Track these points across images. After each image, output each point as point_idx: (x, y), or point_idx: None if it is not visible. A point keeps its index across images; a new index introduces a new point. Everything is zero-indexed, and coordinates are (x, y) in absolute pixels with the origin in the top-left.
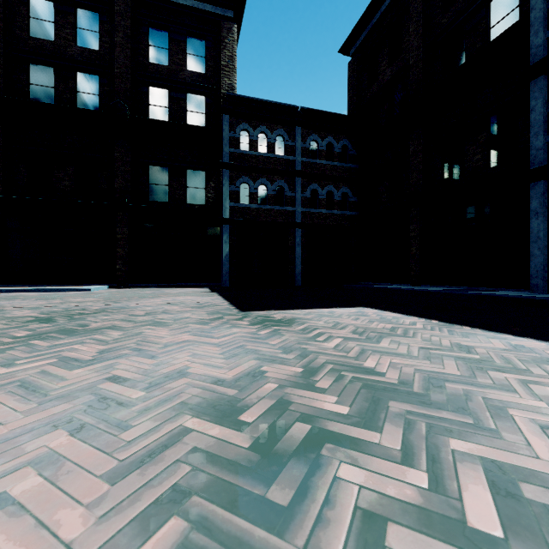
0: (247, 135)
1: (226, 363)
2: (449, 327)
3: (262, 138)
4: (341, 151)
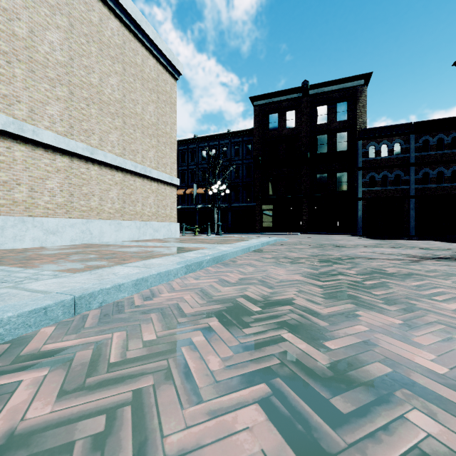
0: (373, 148)
1: (374, 242)
2: (446, 243)
3: (383, 147)
4: (452, 141)
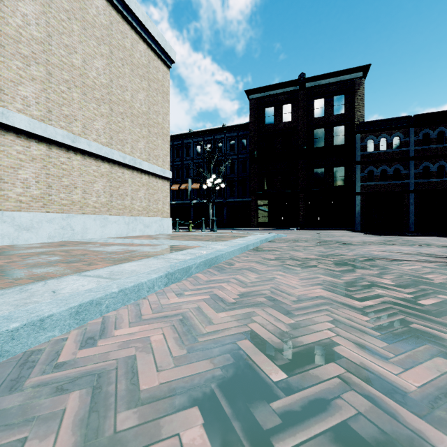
0: (372, 142)
1: (380, 239)
2: None
3: (382, 141)
4: None
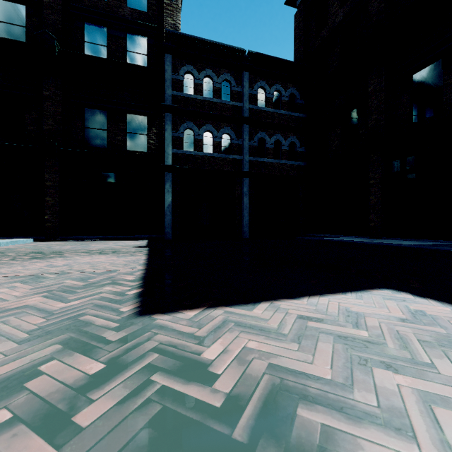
0: (191, 79)
1: None
2: None
3: (207, 82)
4: (289, 100)
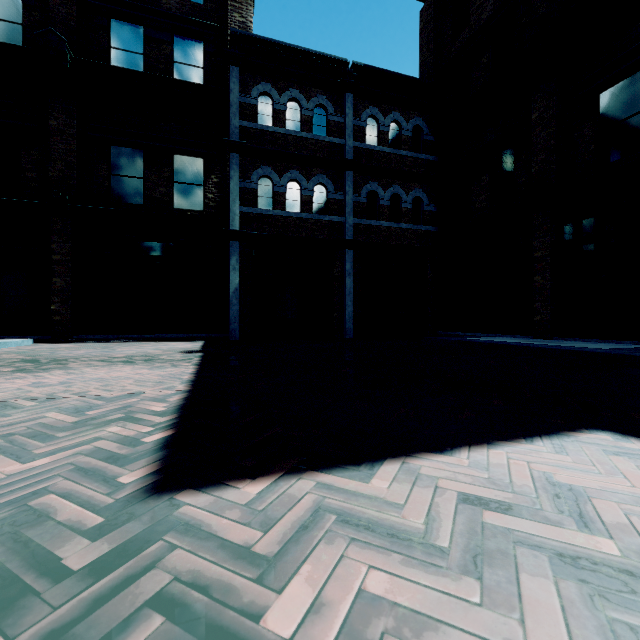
0: (269, 103)
1: None
2: None
3: (292, 109)
4: (412, 135)
